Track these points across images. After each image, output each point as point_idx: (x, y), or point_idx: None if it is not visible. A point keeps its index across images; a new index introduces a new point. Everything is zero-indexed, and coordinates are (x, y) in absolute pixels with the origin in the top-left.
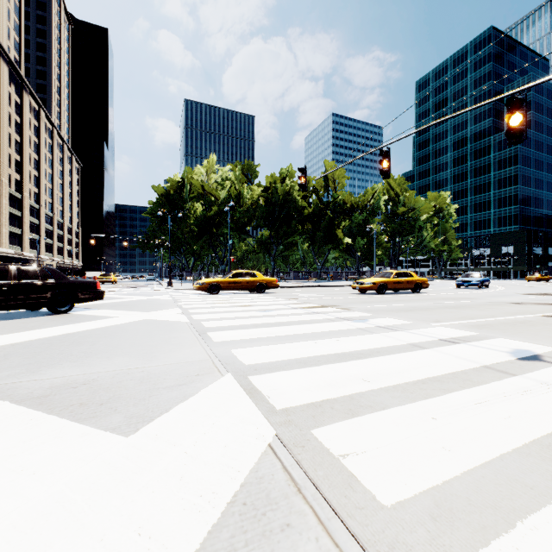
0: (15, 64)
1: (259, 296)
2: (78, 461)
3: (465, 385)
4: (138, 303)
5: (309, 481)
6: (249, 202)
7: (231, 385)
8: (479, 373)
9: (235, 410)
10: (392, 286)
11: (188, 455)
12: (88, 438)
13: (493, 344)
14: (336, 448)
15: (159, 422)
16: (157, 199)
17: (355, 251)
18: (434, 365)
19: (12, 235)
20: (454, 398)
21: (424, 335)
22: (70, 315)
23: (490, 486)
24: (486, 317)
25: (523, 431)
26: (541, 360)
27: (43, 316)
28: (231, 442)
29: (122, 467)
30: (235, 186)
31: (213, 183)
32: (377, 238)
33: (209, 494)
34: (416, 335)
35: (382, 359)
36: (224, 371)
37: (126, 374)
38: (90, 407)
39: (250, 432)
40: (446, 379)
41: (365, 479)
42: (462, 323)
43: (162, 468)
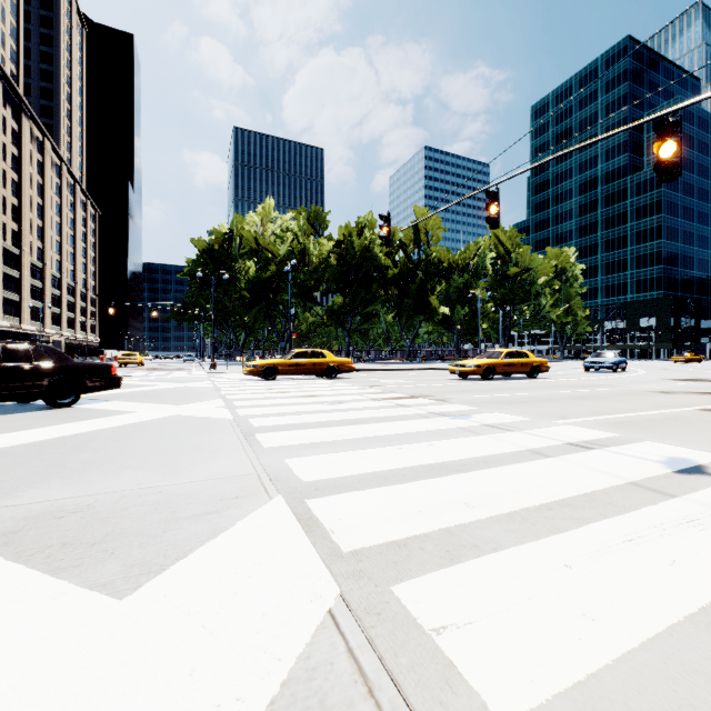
0: (12, 79)
1: (328, 382)
2: (39, 643)
3: (607, 513)
4: (168, 392)
5: (386, 675)
6: (317, 260)
7: (281, 513)
8: (625, 493)
9: (284, 554)
10: (501, 370)
11: (207, 631)
12: (62, 602)
13: (640, 450)
14: (428, 618)
15: (171, 574)
16: (197, 256)
17: (454, 324)
18: (562, 481)
19: (7, 303)
20: (594, 532)
21: (547, 438)
22: (74, 409)
23: (658, 681)
24: (626, 412)
25: (696, 586)
26: (706, 474)
27: (37, 411)
28: (273, 608)
29: (105, 654)
30: (298, 240)
31: (270, 235)
32: (482, 307)
33: (231, 702)
34: (535, 437)
35: (491, 472)
36: (274, 491)
37: (136, 497)
38: (77, 549)
39: (302, 590)
40: (580, 503)
41: (470, 671)
42: (596, 420)
43: (165, 655)
